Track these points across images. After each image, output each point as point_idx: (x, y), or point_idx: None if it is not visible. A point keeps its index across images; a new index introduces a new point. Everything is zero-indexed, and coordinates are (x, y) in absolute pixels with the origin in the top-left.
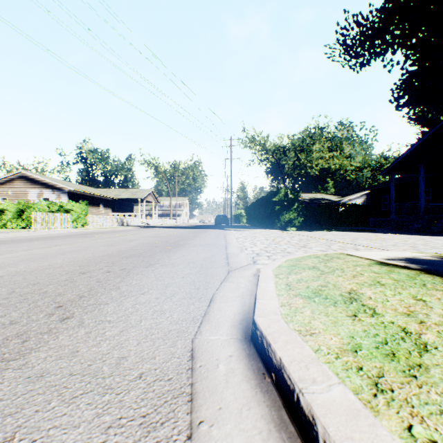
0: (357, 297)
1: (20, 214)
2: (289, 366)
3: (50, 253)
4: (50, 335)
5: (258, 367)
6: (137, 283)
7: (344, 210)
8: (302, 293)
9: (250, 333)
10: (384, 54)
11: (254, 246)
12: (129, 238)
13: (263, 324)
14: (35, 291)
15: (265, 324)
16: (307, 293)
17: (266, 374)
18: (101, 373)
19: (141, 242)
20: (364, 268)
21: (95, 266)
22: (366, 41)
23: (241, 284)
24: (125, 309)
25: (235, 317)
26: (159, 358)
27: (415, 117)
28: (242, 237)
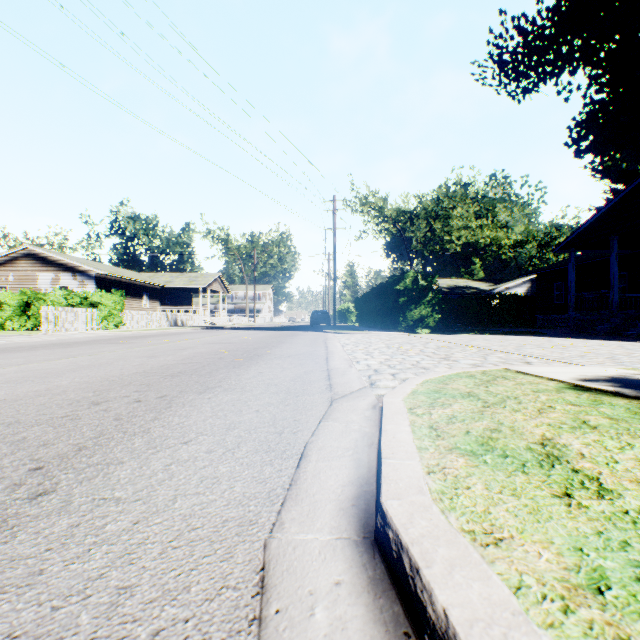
0: (559, 453)
1: (24, 309)
2: (469, 638)
3: (56, 369)
4: (2, 531)
5: (394, 617)
6: (180, 422)
7: (499, 303)
8: (460, 444)
9: (374, 528)
10: (559, 74)
11: (370, 358)
12: (182, 345)
13: (399, 516)
14: (6, 438)
15: (403, 516)
16: (469, 445)
17: (413, 635)
18: (72, 632)
19: (199, 351)
20: (551, 395)
21: (119, 392)
22: (532, 56)
23: (352, 425)
24: (151, 475)
25: (345, 491)
26: (197, 589)
27: (602, 168)
28: (351, 343)
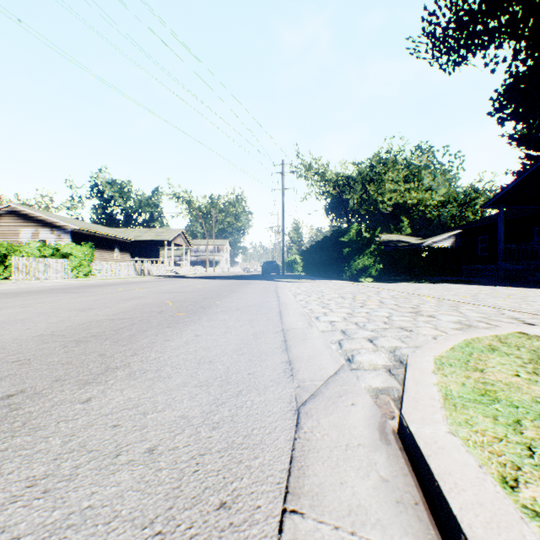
0: None
1: (2, 260)
2: None
3: None
4: None
5: None
6: None
7: (428, 255)
8: None
9: None
10: (488, 46)
11: (329, 312)
12: (133, 294)
13: None
14: None
15: None
16: None
17: None
18: None
19: (143, 302)
20: None
21: None
22: (463, 30)
23: None
24: None
25: None
26: None
27: (519, 136)
28: (302, 292)
